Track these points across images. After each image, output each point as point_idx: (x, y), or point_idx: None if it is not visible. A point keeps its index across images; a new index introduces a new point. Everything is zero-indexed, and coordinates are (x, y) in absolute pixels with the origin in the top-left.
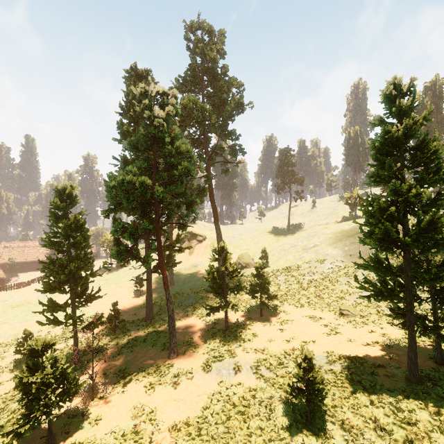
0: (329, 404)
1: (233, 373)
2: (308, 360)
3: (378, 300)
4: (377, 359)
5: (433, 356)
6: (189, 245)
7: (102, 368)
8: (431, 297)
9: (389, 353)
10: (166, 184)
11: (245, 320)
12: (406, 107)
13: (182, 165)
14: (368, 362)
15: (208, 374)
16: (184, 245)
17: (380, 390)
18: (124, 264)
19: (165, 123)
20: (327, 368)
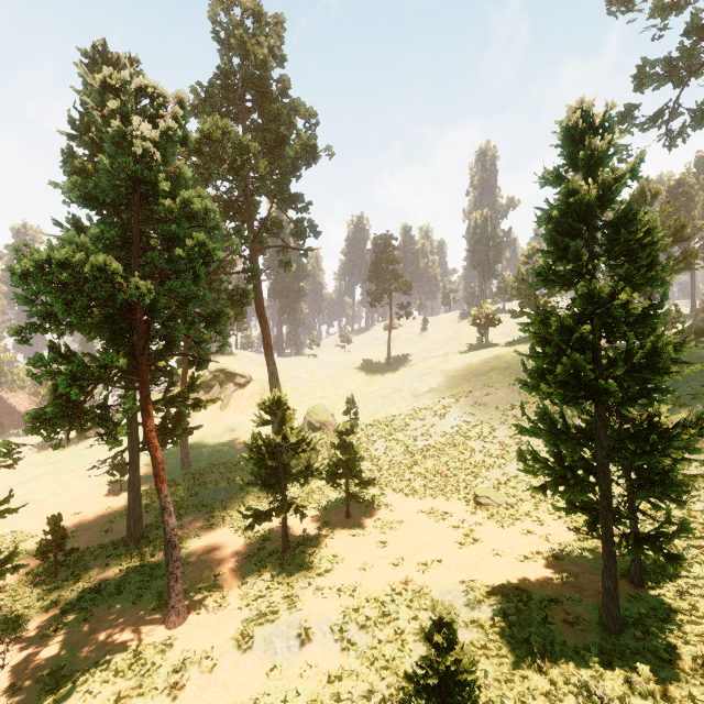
0: (480, 699)
1: (297, 646)
2: (445, 627)
3: (560, 493)
4: (545, 587)
5: (625, 570)
6: (220, 393)
7: (8, 669)
8: (625, 476)
9: (561, 572)
10: (163, 278)
11: (320, 527)
12: (601, 153)
13: (195, 239)
14: (534, 596)
15: (246, 654)
16: (213, 392)
17: (562, 654)
18: (60, 443)
19: (157, 152)
20: (469, 617)
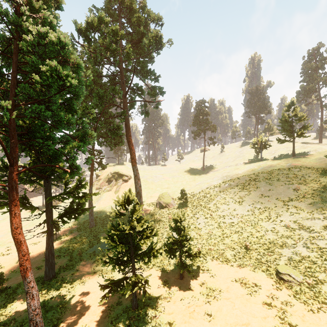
0: None
1: None
2: None
3: None
4: None
5: None
6: (115, 185)
7: None
8: None
9: None
10: (45, 109)
11: (161, 286)
12: None
13: (48, 66)
14: None
15: None
16: (111, 184)
17: None
18: None
19: None
20: None
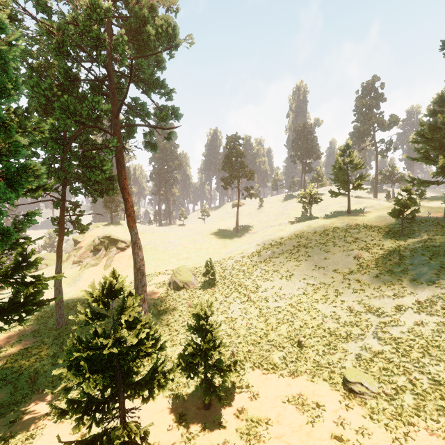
0: None
1: None
2: None
3: None
4: None
5: None
6: (105, 256)
7: None
8: None
9: None
10: None
11: (174, 426)
12: None
13: None
14: None
15: None
16: (99, 255)
17: None
18: None
19: None
20: None
